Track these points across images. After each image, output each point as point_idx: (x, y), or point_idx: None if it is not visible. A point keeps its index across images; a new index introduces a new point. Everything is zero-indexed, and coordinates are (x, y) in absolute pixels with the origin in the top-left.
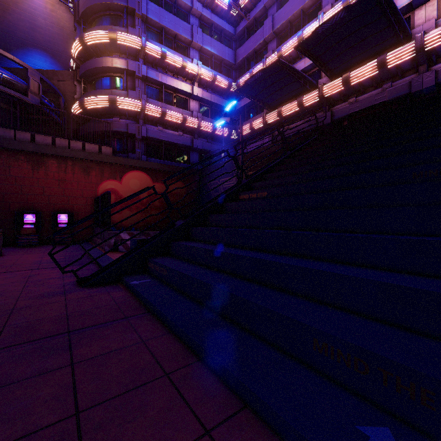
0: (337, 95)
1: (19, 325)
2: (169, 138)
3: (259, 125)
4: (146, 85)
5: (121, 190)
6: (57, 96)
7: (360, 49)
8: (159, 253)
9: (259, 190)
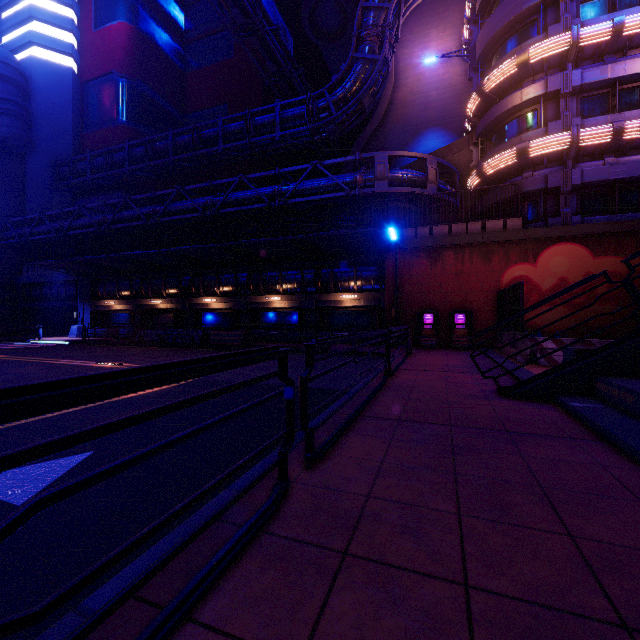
0: None
1: (460, 414)
2: (630, 172)
3: None
4: (579, 99)
5: (535, 276)
6: (451, 173)
7: None
8: (616, 372)
9: None
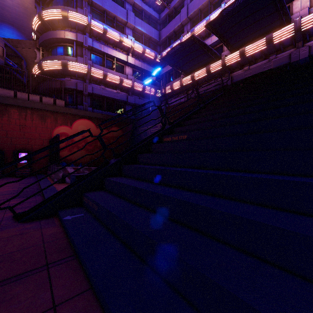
0: (236, 64)
1: None
2: (109, 95)
3: (177, 86)
4: (91, 53)
5: (71, 134)
6: (20, 59)
7: (253, 29)
8: (94, 188)
9: (180, 134)
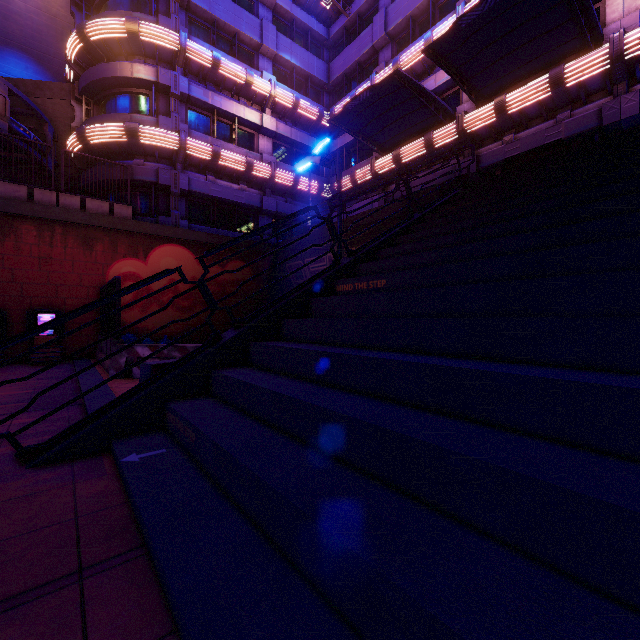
0: (486, 130)
1: None
2: (225, 194)
3: (365, 176)
4: (188, 109)
5: (147, 275)
6: (42, 122)
7: (524, 58)
8: (190, 392)
9: (372, 276)
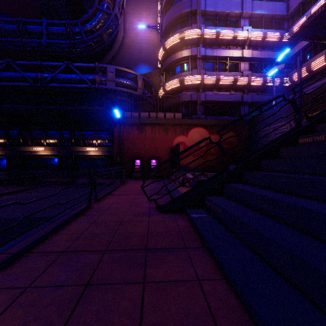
0: None
1: (122, 234)
2: (222, 98)
3: (319, 64)
4: (204, 62)
5: (187, 142)
6: (151, 87)
7: None
8: (214, 193)
9: None
